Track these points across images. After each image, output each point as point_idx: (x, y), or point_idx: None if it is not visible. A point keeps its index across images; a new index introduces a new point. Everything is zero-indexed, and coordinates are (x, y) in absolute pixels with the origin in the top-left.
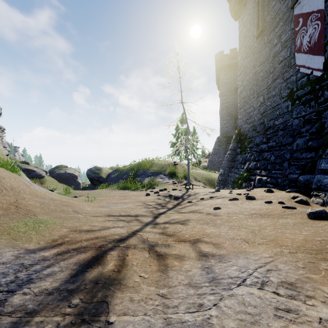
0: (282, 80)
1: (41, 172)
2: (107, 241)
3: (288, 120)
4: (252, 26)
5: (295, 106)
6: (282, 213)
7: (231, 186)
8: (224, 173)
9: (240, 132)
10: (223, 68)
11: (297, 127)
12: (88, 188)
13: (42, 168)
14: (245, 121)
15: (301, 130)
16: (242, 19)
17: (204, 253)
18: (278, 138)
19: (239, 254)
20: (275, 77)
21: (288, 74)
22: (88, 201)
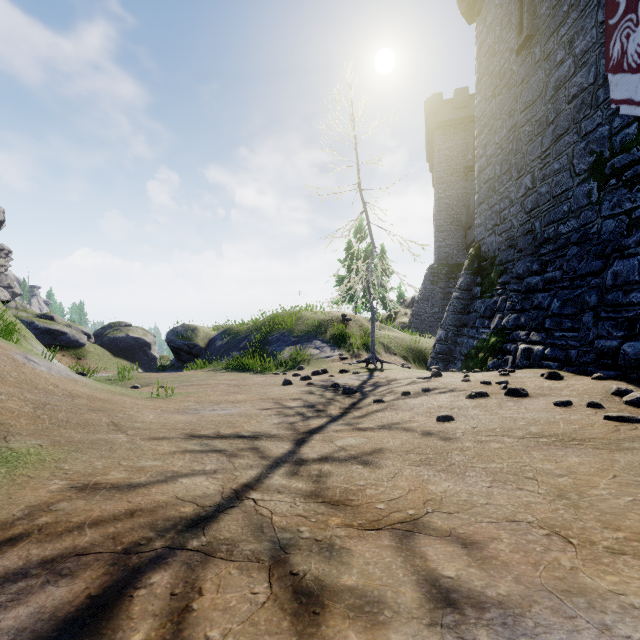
0: (577, 136)
1: (78, 337)
2: (156, 525)
3: (591, 223)
4: (508, 30)
5: (609, 190)
6: (613, 435)
7: (463, 364)
8: (446, 337)
9: (479, 254)
10: (440, 128)
11: (613, 237)
12: (171, 367)
13: (81, 327)
14: (490, 229)
15: (624, 242)
16: (485, 18)
17: (446, 590)
18: (566, 261)
19: (569, 606)
20: (560, 131)
21: (590, 122)
22: (159, 396)
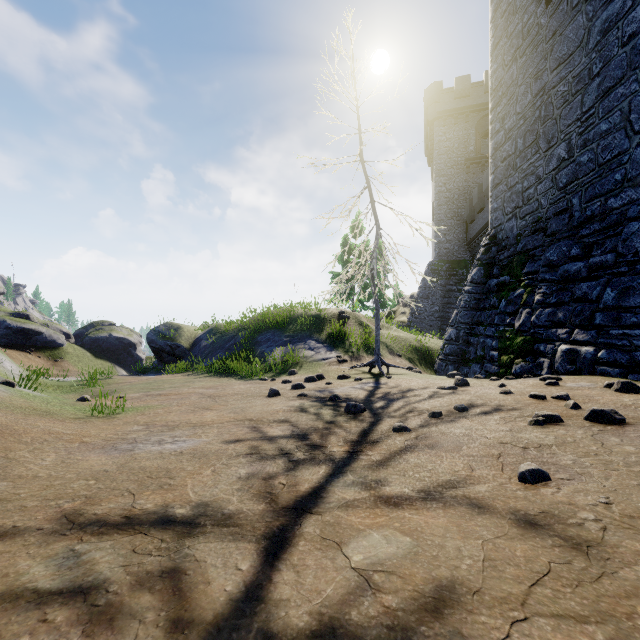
0: (636, 84)
1: (55, 337)
2: None
3: None
4: None
5: None
6: None
7: (479, 367)
8: (457, 337)
9: (495, 242)
10: (441, 118)
11: None
12: (152, 370)
13: (60, 327)
14: (510, 212)
15: None
16: None
17: None
18: (622, 241)
19: None
20: (609, 83)
21: None
22: (103, 414)
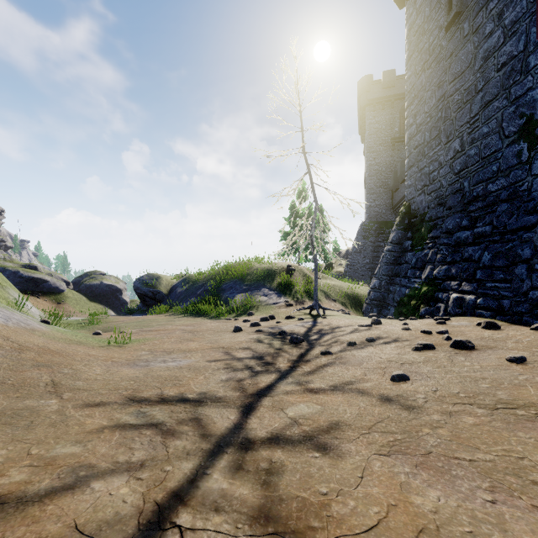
0: (506, 101)
1: (58, 284)
2: None
3: (521, 181)
4: (437, 10)
5: None
6: None
7: (396, 310)
8: (379, 286)
9: (409, 211)
10: (371, 104)
11: None
12: (137, 311)
13: (61, 276)
14: (420, 189)
15: None
16: (415, 2)
17: None
18: (496, 217)
19: None
20: (488, 97)
21: (520, 87)
22: (116, 344)
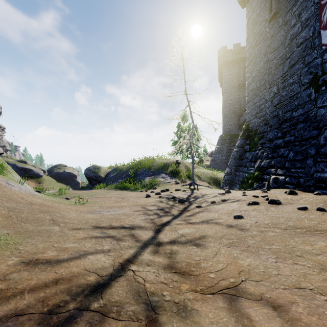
0: (302, 64)
1: (38, 172)
2: (71, 291)
3: (311, 110)
4: (264, 10)
5: (321, 93)
6: None
7: (240, 186)
8: (230, 172)
9: (248, 128)
10: (226, 64)
11: (323, 118)
12: (86, 188)
13: (40, 167)
14: (254, 115)
15: None
16: (251, 5)
17: None
18: (297, 131)
19: None
20: (293, 62)
21: (310, 56)
22: (79, 203)
